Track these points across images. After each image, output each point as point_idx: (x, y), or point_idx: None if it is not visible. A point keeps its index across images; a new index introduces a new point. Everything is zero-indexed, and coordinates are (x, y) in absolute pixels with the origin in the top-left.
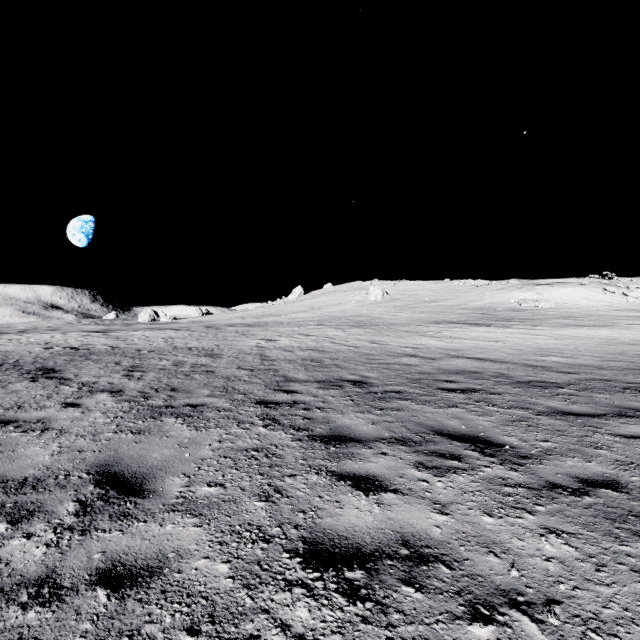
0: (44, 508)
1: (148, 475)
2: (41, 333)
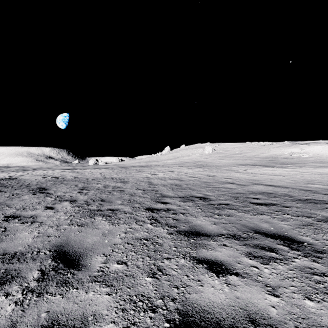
0: (20, 274)
1: (83, 254)
2: (43, 170)
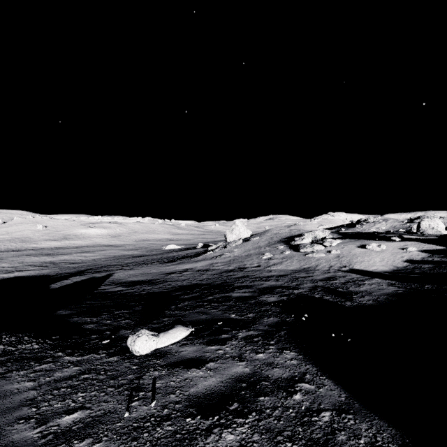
0: None
1: None
2: None
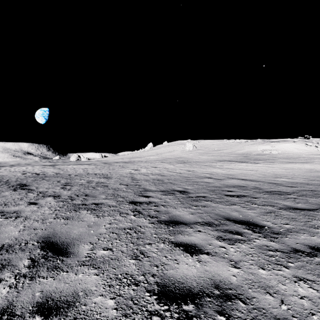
0: (11, 263)
1: (70, 243)
2: (21, 166)
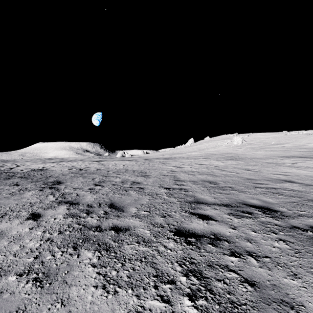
0: None
1: None
2: (75, 161)
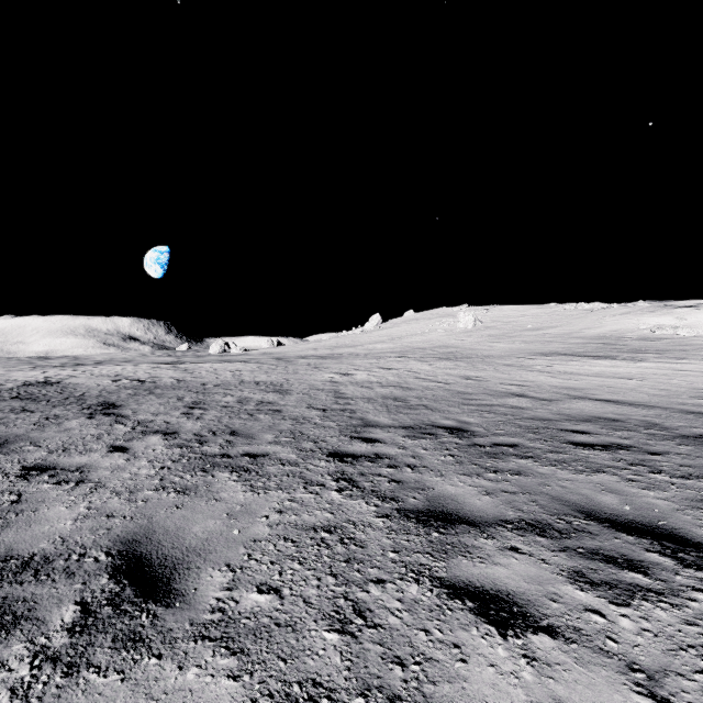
0: (35, 612)
1: (181, 563)
2: (115, 365)
